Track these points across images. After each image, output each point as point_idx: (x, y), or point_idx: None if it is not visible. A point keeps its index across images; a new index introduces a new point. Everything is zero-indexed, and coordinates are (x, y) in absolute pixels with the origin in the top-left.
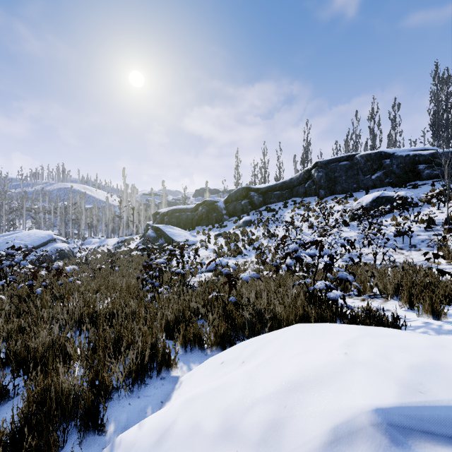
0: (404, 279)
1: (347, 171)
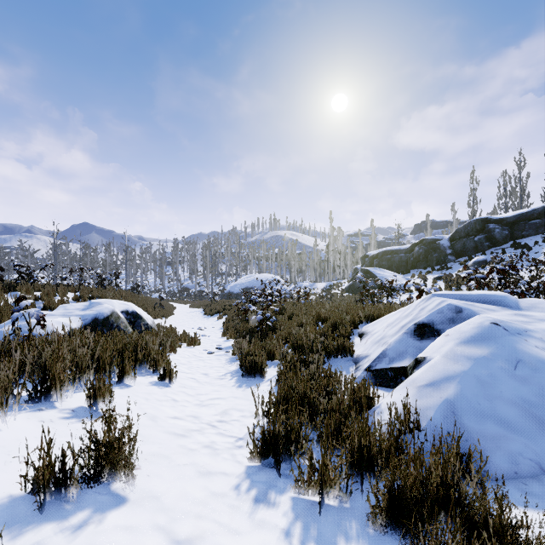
0: None
1: None
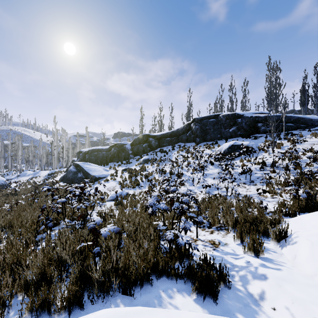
0: (239, 216)
1: (214, 125)
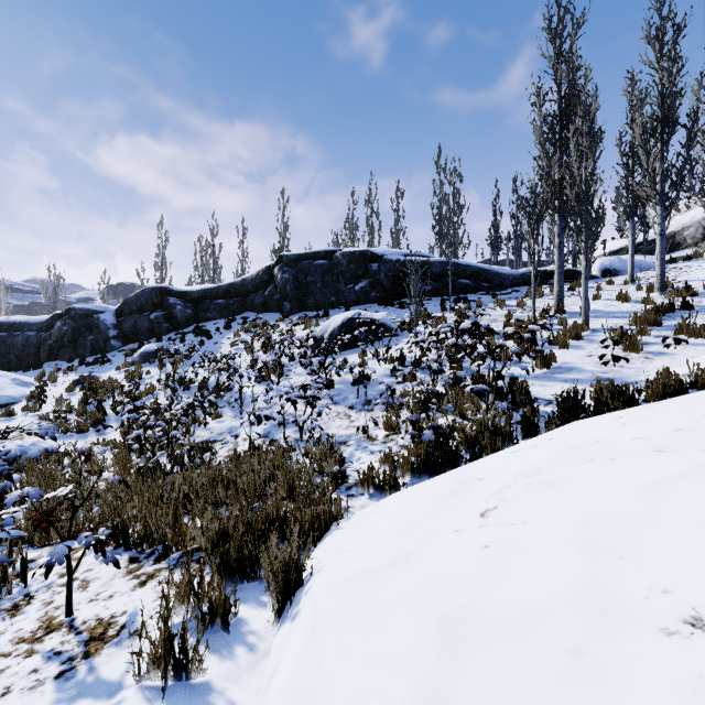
0: (233, 517)
1: (325, 275)
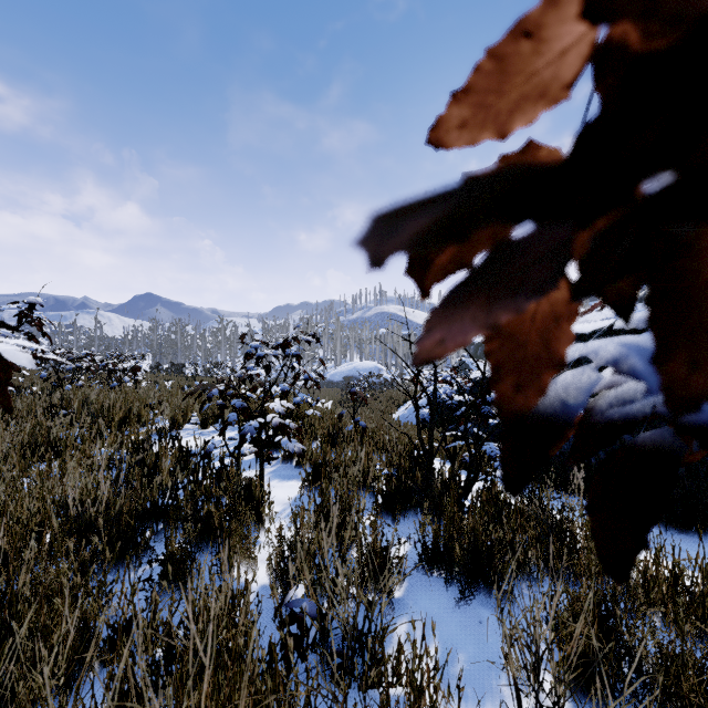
0: None
1: None
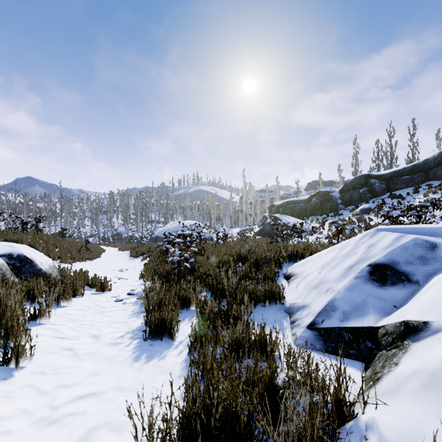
0: None
1: None
